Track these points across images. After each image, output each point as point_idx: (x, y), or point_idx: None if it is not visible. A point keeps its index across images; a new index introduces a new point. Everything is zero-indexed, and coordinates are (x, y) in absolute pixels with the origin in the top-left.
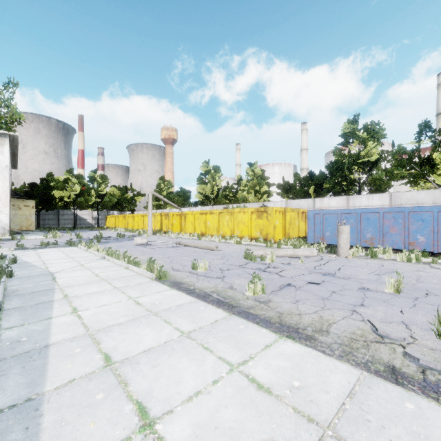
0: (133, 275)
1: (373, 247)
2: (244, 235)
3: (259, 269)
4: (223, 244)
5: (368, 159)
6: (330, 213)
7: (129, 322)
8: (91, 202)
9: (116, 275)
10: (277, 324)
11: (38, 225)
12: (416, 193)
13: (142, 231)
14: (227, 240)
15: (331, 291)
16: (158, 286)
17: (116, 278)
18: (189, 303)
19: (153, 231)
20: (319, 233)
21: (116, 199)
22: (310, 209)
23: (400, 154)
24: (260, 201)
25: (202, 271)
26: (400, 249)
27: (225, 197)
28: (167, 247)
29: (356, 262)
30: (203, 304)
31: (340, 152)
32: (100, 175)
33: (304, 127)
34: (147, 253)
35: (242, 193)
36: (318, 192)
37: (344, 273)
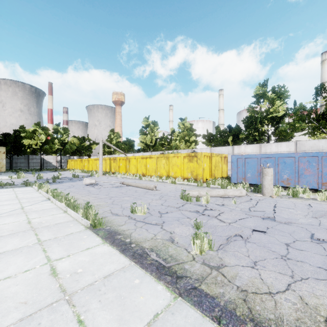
0: (68, 222)
1: (295, 187)
2: (177, 175)
3: (197, 212)
4: (160, 184)
5: (276, 114)
6: (251, 157)
7: (20, 323)
8: (54, 149)
9: (50, 221)
10: (249, 324)
11: (10, 167)
12: (317, 142)
13: (95, 172)
14: (164, 180)
15: (285, 244)
16: (89, 239)
17: (47, 225)
18: (120, 271)
19: (103, 172)
20: (241, 174)
21: (75, 147)
22: (229, 155)
23: (301, 111)
24: (189, 148)
25: (141, 214)
26: (313, 189)
27: (161, 145)
28: (112, 187)
29: (283, 201)
30: (139, 272)
31: (253, 109)
32: (63, 127)
33: (221, 93)
34: (92, 194)
35: (175, 142)
36: (234, 141)
37: (282, 216)
